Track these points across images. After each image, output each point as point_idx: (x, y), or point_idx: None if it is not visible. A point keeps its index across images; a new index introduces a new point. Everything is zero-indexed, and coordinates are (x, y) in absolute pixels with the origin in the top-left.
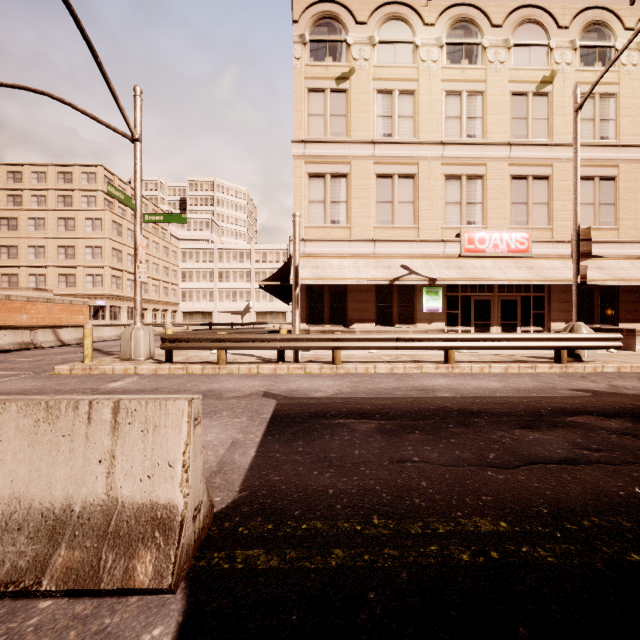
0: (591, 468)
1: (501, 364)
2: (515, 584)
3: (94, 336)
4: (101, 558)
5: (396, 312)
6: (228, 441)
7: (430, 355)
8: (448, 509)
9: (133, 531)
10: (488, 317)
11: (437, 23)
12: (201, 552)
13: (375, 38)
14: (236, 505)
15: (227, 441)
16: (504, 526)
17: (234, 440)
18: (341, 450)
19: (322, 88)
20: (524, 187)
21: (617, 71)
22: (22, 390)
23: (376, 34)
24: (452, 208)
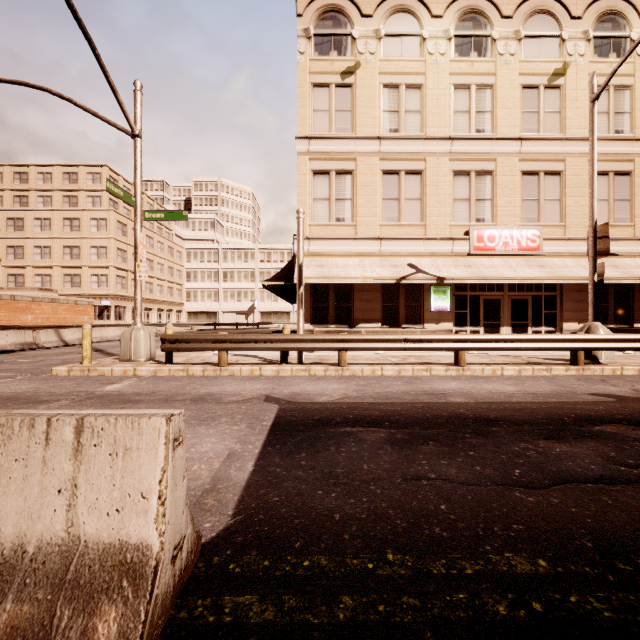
0: (633, 489)
1: (514, 366)
2: None
3: (97, 336)
4: (55, 614)
5: (403, 312)
6: (224, 452)
7: (439, 356)
8: (474, 541)
9: (96, 579)
10: (498, 317)
11: (445, 15)
12: (183, 598)
13: (381, 31)
14: (228, 533)
15: (223, 452)
16: (544, 565)
17: (231, 451)
18: (348, 464)
19: (327, 83)
20: (535, 183)
21: (632, 62)
22: (15, 393)
23: (382, 27)
24: (460, 205)
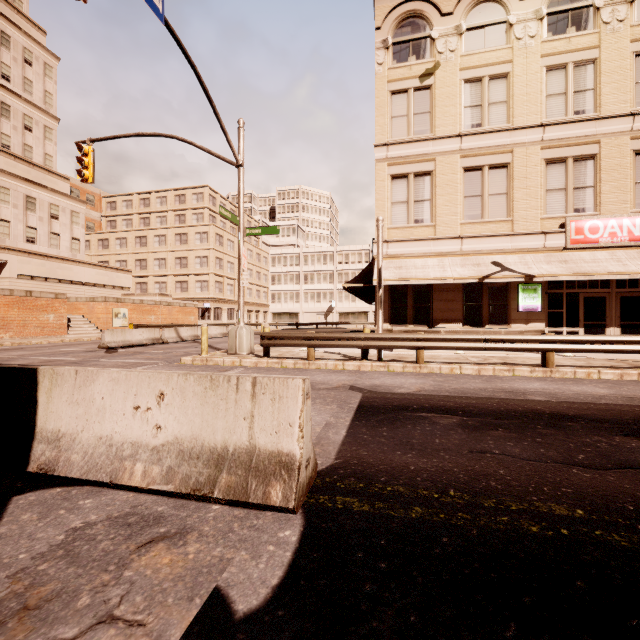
0: None
1: (614, 370)
2: (580, 554)
3: None
4: (248, 483)
5: (486, 312)
6: (322, 422)
7: (525, 358)
8: (523, 493)
9: (267, 468)
10: (602, 317)
11: None
12: (310, 494)
13: (462, 26)
14: (333, 468)
15: (322, 422)
16: (580, 513)
17: (327, 422)
18: (422, 438)
19: (405, 88)
20: None
21: None
22: None
23: (463, 22)
24: (555, 196)
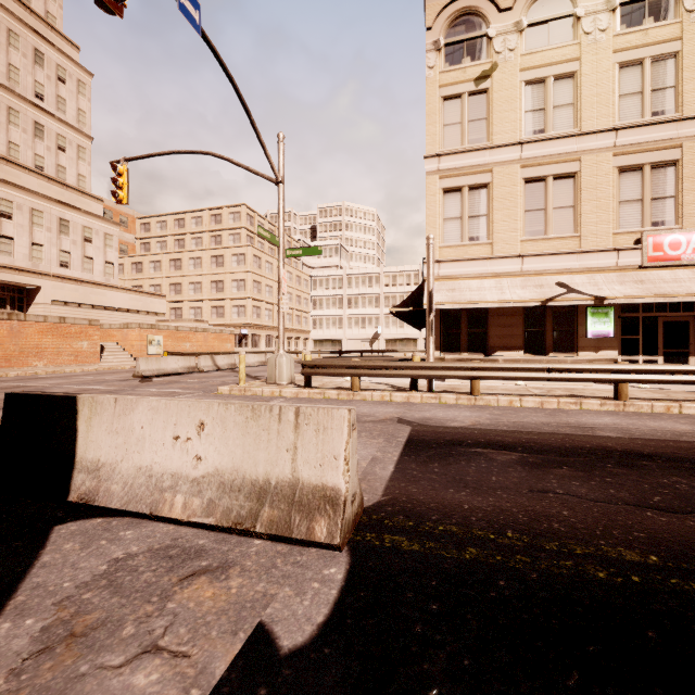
0: None
1: None
2: (653, 603)
3: None
4: (291, 517)
5: (550, 338)
6: (368, 457)
7: (595, 390)
8: (590, 537)
9: (311, 503)
10: (685, 344)
11: None
12: (356, 531)
13: (523, 22)
14: (381, 505)
15: (368, 457)
16: (654, 559)
17: (374, 457)
18: (477, 475)
19: (458, 93)
20: None
21: None
22: None
23: (524, 17)
24: (629, 208)
